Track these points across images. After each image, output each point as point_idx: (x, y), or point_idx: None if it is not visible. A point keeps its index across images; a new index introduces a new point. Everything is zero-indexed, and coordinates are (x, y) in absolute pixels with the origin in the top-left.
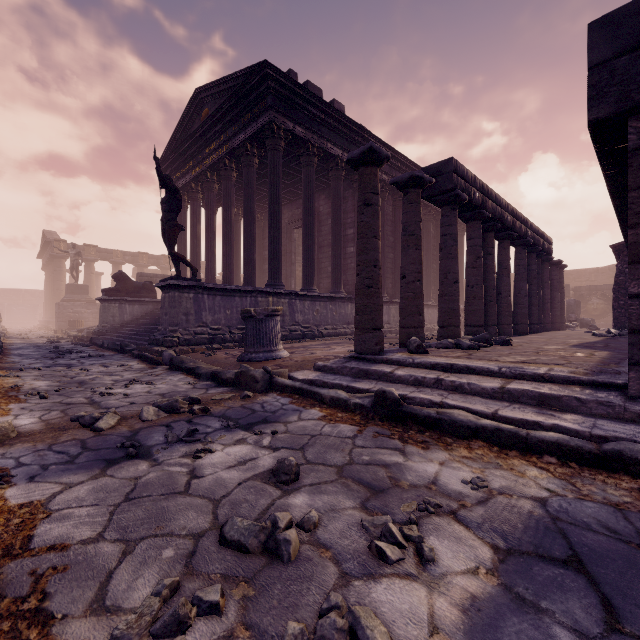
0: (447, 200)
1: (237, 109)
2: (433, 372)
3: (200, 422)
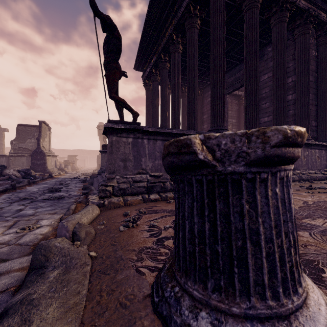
0: None
1: None
2: None
3: None
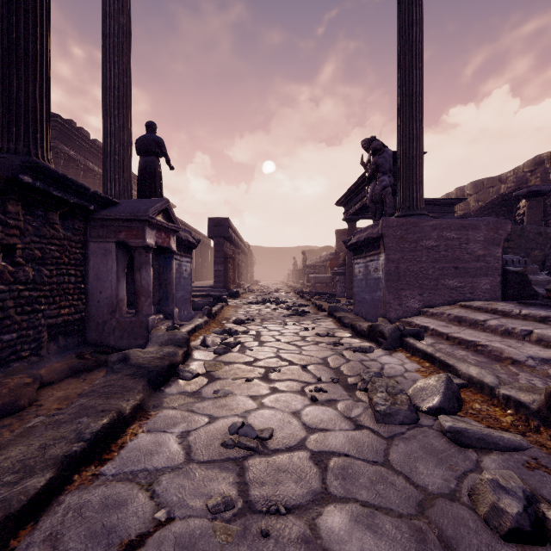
0: None
1: None
2: None
3: None
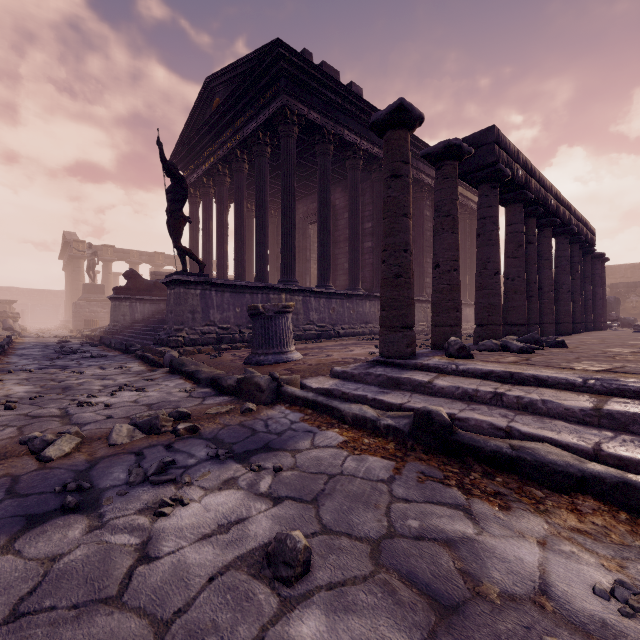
0: (486, 177)
1: (248, 95)
2: (486, 383)
3: (182, 448)
